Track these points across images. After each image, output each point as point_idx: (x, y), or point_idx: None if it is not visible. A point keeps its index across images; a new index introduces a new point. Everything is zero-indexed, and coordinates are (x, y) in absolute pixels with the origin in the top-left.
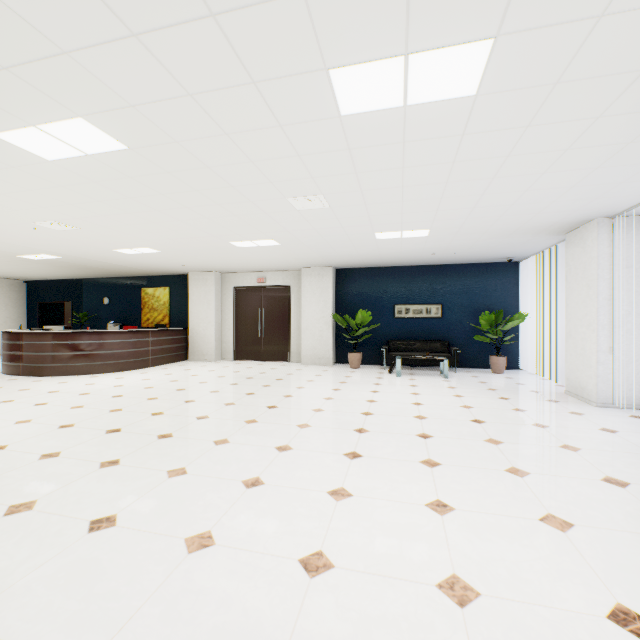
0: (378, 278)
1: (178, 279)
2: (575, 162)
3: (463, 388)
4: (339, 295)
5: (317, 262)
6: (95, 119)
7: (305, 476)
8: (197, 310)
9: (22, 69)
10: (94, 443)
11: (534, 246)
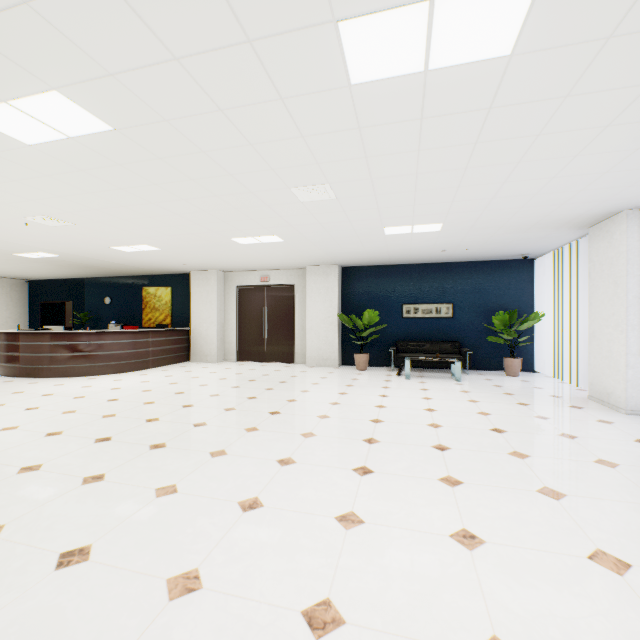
0: (386, 276)
1: (180, 278)
2: (614, 142)
3: (477, 392)
4: (345, 294)
5: (322, 260)
6: (72, 92)
7: (310, 497)
8: (199, 310)
9: None
10: (80, 454)
11: (552, 242)
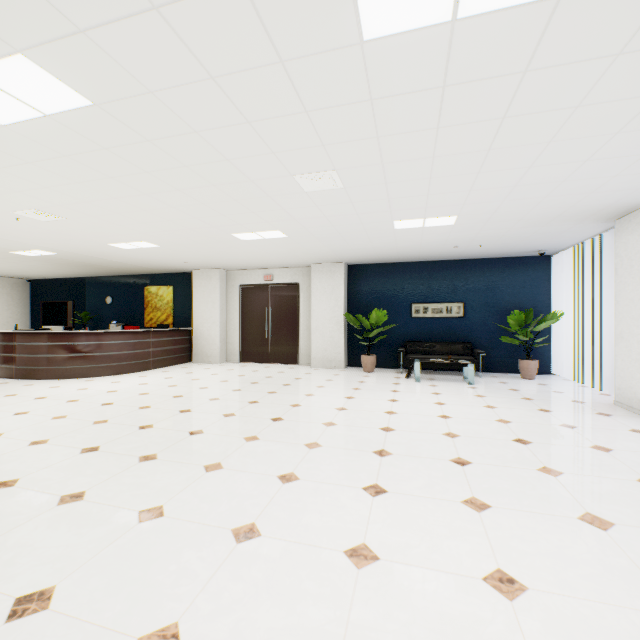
0: (393, 274)
1: (182, 277)
2: None
3: (493, 397)
4: (351, 293)
5: (328, 257)
6: (39, 56)
7: (314, 523)
8: (201, 309)
9: None
10: (62, 467)
11: (573, 236)
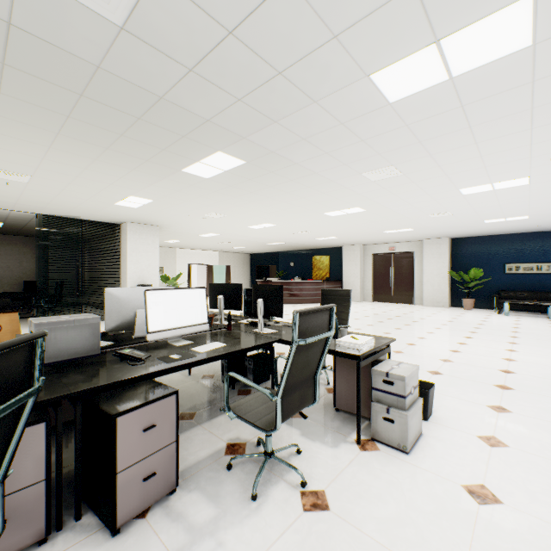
0: (489, 244)
1: (334, 250)
2: None
3: None
4: (454, 257)
5: (436, 236)
6: (362, 207)
7: (444, 339)
8: (348, 269)
9: (352, 202)
10: None
11: None
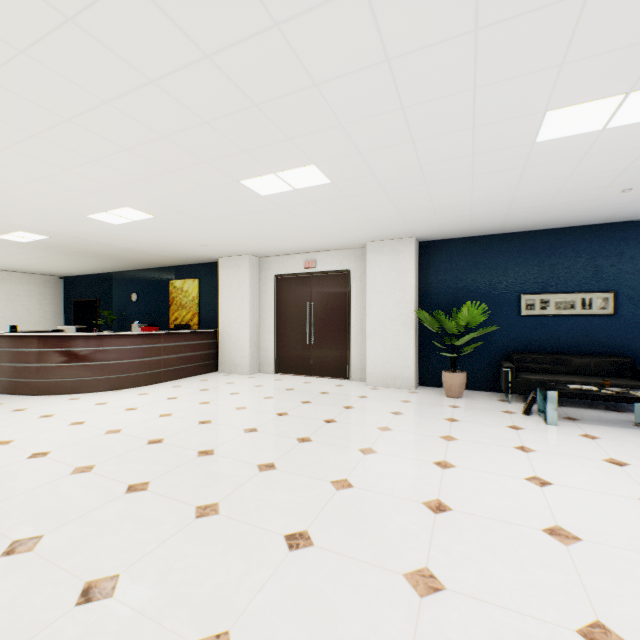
0: (490, 252)
1: (208, 268)
2: None
3: None
4: (424, 281)
5: (392, 228)
6: None
7: None
8: (228, 306)
9: None
10: None
11: None
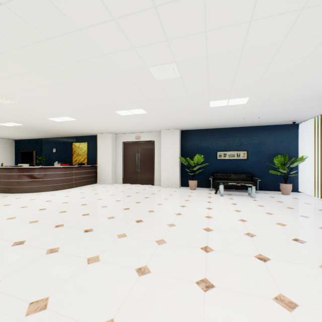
0: (207, 135)
1: (92, 138)
2: None
3: (269, 206)
4: (183, 146)
5: (170, 126)
6: None
7: (160, 321)
8: (102, 155)
9: None
10: None
11: (316, 111)
